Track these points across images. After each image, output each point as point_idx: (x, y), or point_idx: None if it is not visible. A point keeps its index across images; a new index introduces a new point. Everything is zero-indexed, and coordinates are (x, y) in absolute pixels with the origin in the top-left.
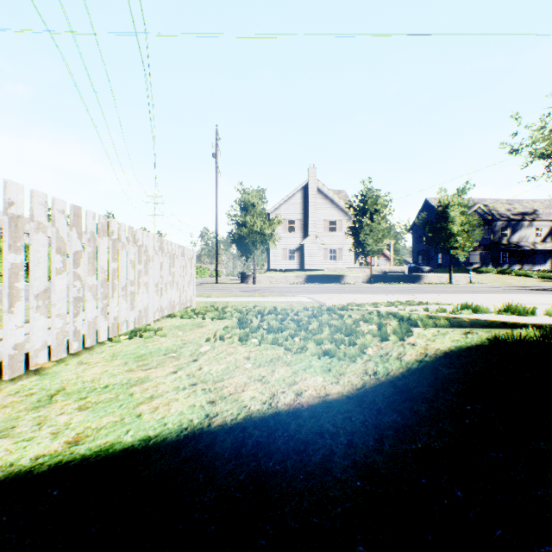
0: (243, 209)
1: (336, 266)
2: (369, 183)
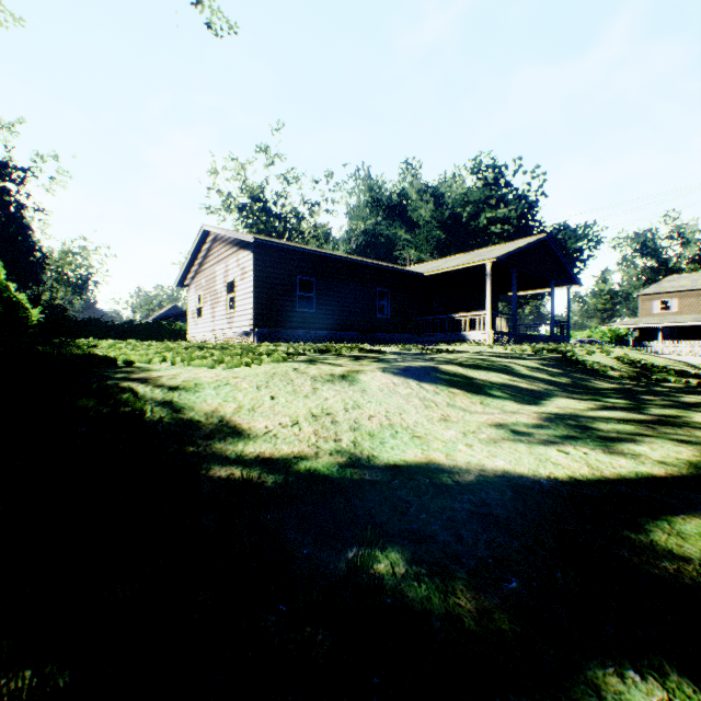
0: None
1: None
2: None
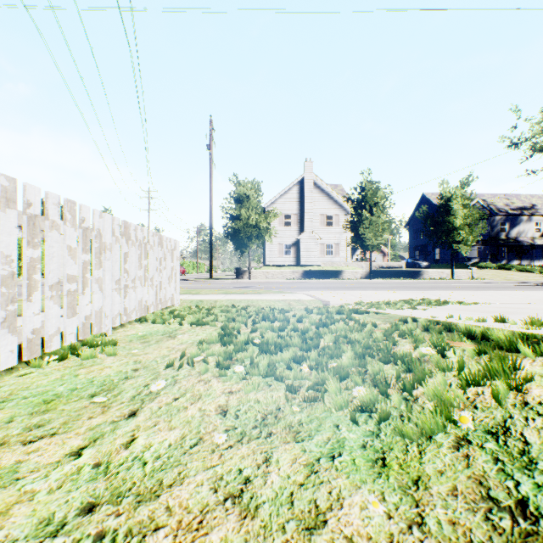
0: (238, 202)
1: (333, 262)
2: (368, 175)
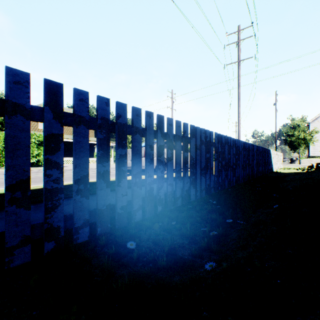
0: (292, 128)
1: None
2: None
